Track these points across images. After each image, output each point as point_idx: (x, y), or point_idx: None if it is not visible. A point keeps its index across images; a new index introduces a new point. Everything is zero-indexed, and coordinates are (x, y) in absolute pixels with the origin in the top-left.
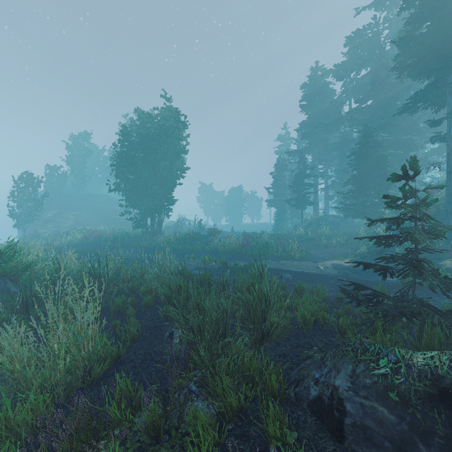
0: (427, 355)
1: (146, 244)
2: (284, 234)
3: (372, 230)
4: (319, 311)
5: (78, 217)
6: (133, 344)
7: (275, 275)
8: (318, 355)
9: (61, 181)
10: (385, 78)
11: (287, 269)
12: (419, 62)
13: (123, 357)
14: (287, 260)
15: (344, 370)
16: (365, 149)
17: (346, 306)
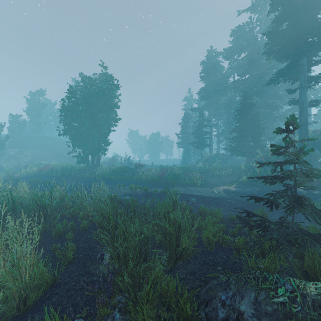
0: (318, 285)
1: (88, 175)
2: (189, 167)
3: (249, 164)
4: (219, 233)
5: (35, 154)
6: (69, 266)
7: (184, 198)
8: (223, 277)
9: (22, 126)
10: (258, 60)
11: (192, 193)
12: (281, 49)
13: (59, 280)
14: (191, 187)
15: (247, 296)
16: (245, 108)
17: (238, 226)
